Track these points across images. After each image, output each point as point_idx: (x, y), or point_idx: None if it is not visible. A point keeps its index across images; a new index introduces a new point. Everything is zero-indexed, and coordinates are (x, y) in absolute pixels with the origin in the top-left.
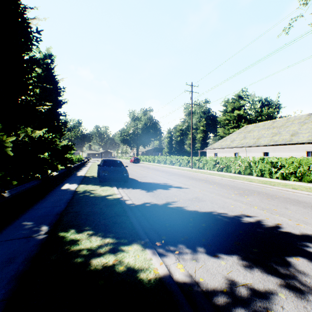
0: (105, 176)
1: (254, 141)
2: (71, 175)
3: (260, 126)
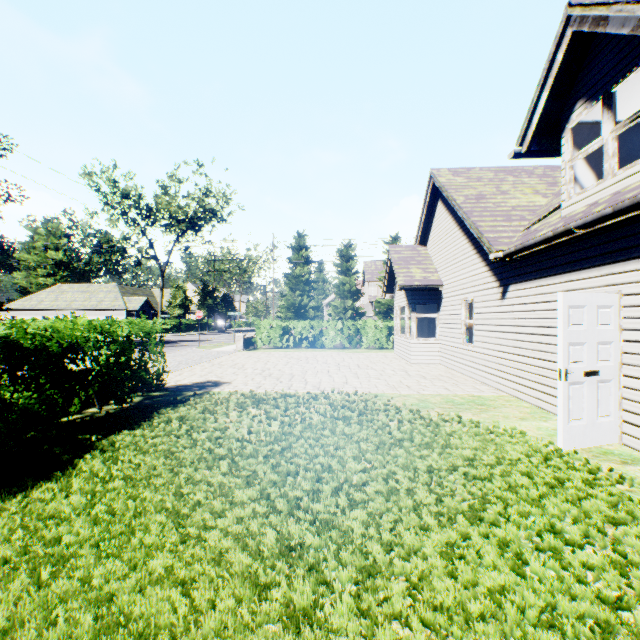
0: None
1: (67, 304)
2: None
3: (76, 287)
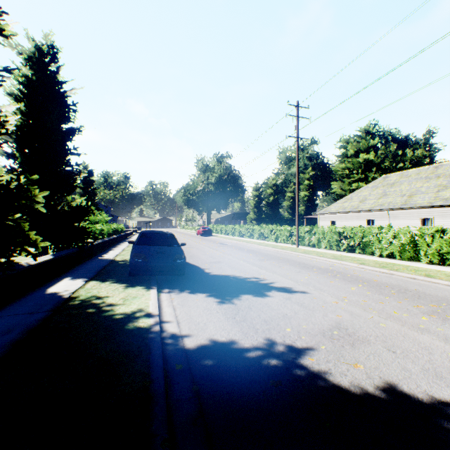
0: (138, 265)
1: (403, 200)
2: (92, 258)
3: (411, 174)
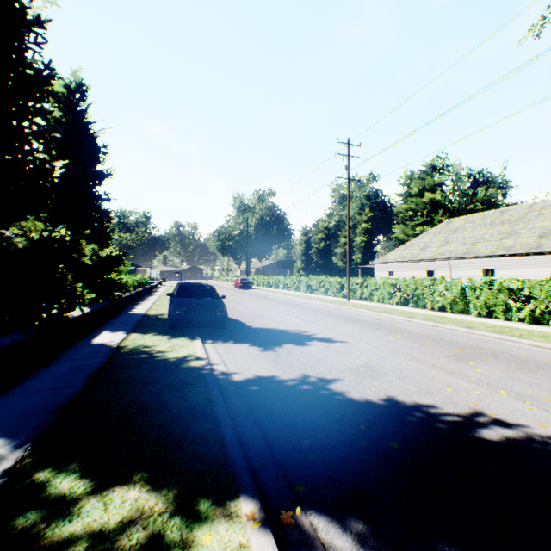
0: (180, 317)
1: (465, 248)
2: (121, 312)
3: (475, 219)
